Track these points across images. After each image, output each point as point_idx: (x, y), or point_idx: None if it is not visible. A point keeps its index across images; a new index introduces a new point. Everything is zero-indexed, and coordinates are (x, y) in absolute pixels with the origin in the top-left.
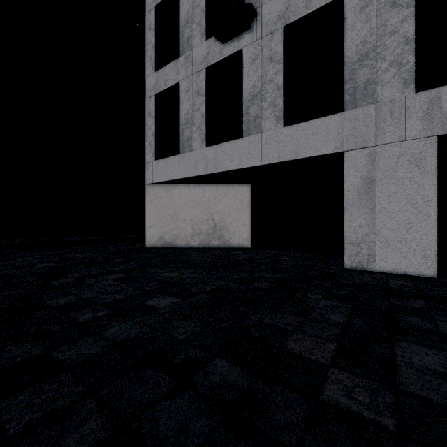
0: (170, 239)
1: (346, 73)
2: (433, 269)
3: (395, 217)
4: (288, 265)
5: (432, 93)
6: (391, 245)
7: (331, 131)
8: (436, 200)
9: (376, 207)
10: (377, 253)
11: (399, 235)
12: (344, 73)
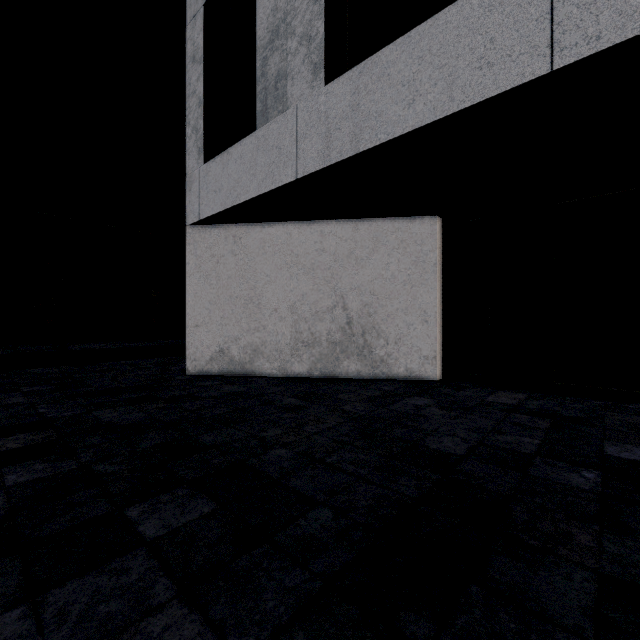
0: (241, 354)
1: None
2: None
3: None
4: None
5: None
6: None
7: None
8: None
9: None
10: None
11: None
12: None
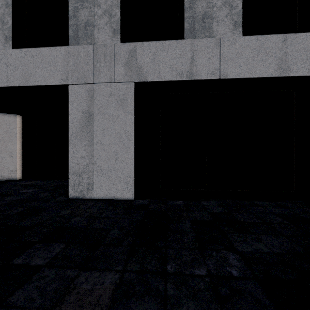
0: None
1: (71, 9)
2: (132, 193)
3: (107, 149)
4: (8, 201)
5: (131, 46)
6: (104, 174)
7: (58, 63)
8: (134, 135)
9: (94, 139)
10: (95, 181)
11: (110, 165)
12: (69, 8)
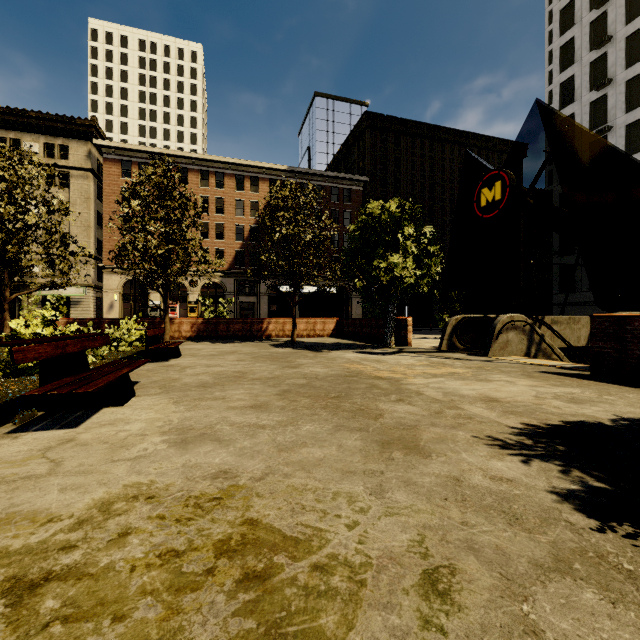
0: None
1: None
2: None
3: None
4: None
5: None
6: None
7: None
8: None
9: None
10: None
11: None
12: None
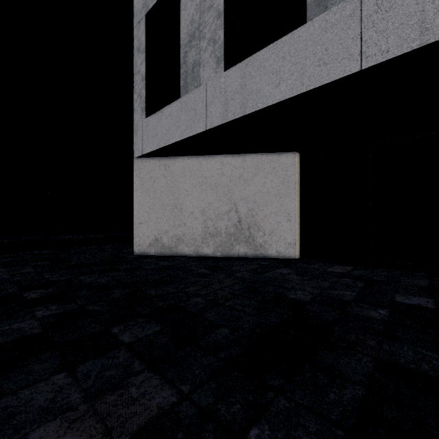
0: (169, 242)
1: None
2: None
3: None
4: None
5: None
6: None
7: None
8: None
9: None
10: None
11: None
12: None
